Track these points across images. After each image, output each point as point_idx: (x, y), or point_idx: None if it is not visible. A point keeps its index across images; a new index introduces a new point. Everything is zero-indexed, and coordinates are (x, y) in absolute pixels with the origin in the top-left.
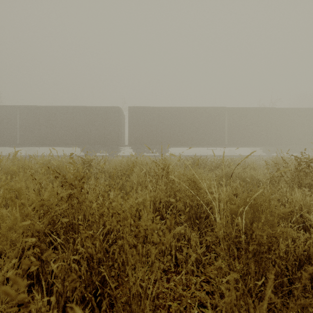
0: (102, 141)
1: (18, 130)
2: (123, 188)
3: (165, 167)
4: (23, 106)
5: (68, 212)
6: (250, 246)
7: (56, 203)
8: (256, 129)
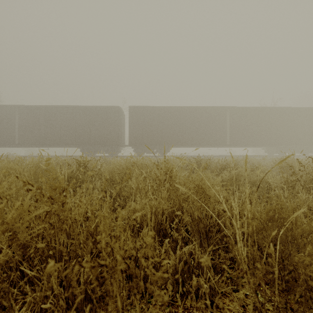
0: (102, 141)
1: (17, 130)
2: (121, 193)
3: (167, 171)
4: (22, 106)
5: (46, 234)
6: (296, 294)
7: (26, 224)
8: (258, 129)
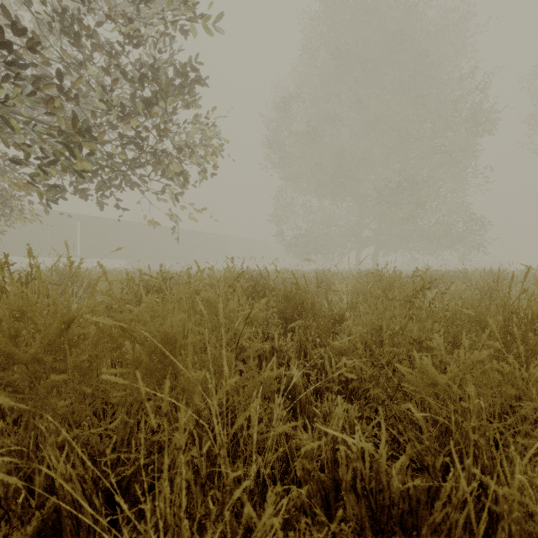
0: None
1: None
2: None
3: None
4: None
5: None
6: None
7: None
8: (114, 241)
